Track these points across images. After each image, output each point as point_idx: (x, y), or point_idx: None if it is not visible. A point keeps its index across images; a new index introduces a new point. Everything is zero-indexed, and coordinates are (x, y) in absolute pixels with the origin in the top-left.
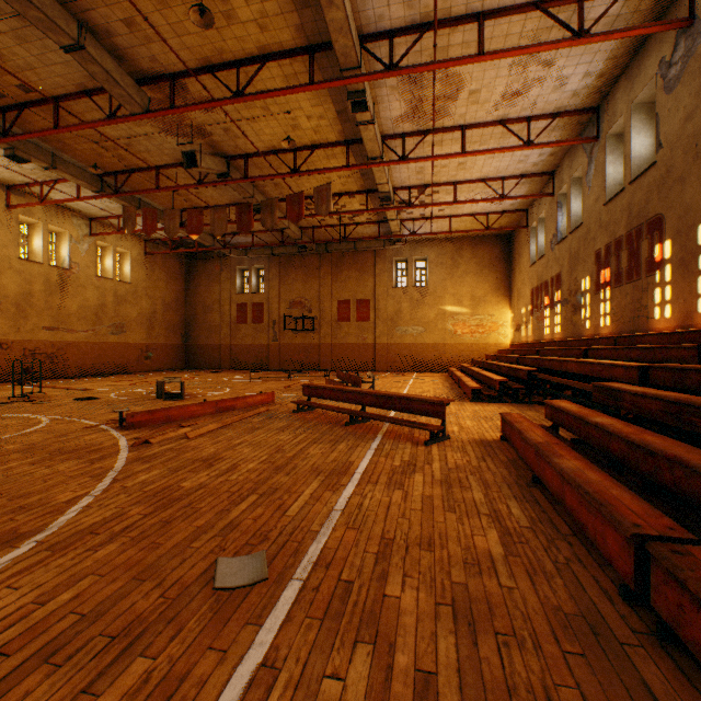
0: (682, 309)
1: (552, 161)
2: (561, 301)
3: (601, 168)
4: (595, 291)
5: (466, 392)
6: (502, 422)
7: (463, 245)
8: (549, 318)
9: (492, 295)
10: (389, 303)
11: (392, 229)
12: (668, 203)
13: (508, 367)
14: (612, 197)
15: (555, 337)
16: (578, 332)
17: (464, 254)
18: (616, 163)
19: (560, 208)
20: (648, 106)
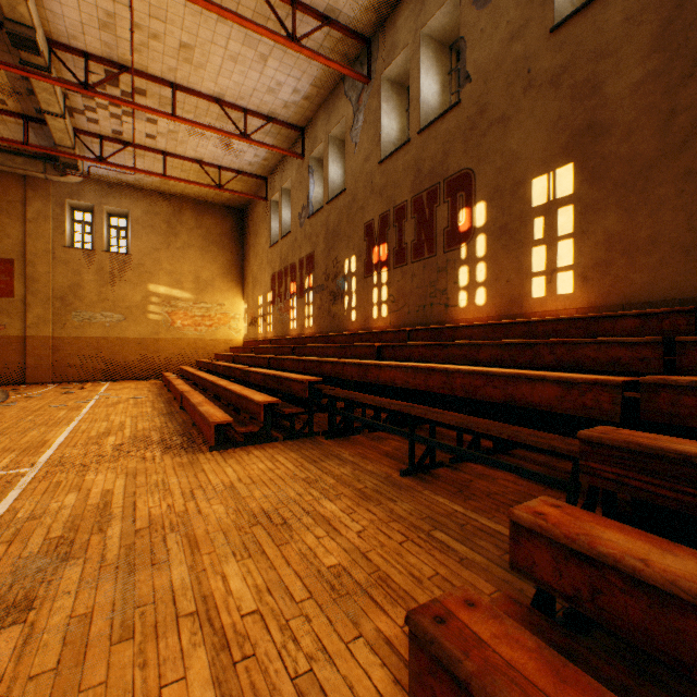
0: (507, 293)
1: (306, 110)
2: (315, 288)
3: (375, 117)
4: (365, 274)
5: (199, 426)
6: (442, 682)
7: (185, 209)
8: (298, 308)
9: (222, 279)
10: (58, 272)
11: (57, 137)
12: (482, 152)
13: (267, 374)
14: (393, 152)
15: (307, 332)
16: (341, 325)
17: (187, 221)
18: (390, 116)
19: (312, 175)
20: (436, 45)
